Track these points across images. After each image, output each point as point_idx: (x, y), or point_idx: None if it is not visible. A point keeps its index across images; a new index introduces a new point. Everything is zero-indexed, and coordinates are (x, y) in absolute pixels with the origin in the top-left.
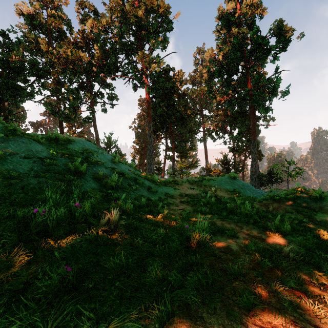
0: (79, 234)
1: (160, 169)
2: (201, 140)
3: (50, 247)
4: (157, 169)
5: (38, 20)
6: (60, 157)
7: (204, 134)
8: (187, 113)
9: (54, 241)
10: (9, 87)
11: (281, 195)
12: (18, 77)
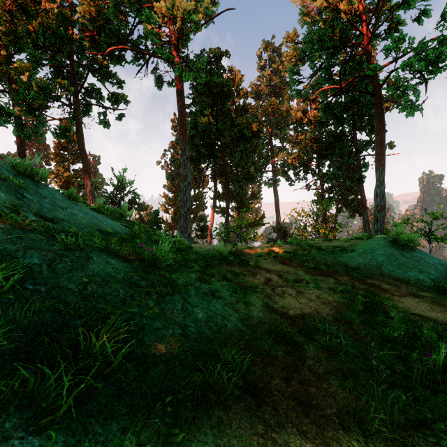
0: None
1: (204, 228)
2: (270, 184)
3: None
4: (200, 229)
5: None
6: None
7: (274, 174)
8: (252, 128)
9: None
10: None
11: None
12: None
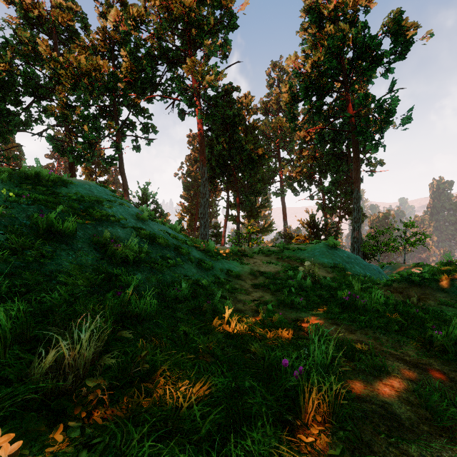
0: None
1: (218, 235)
2: (278, 194)
3: None
4: (215, 235)
5: (37, 12)
6: (25, 203)
7: (281, 184)
8: (259, 152)
9: None
10: None
11: (421, 274)
12: (6, 96)
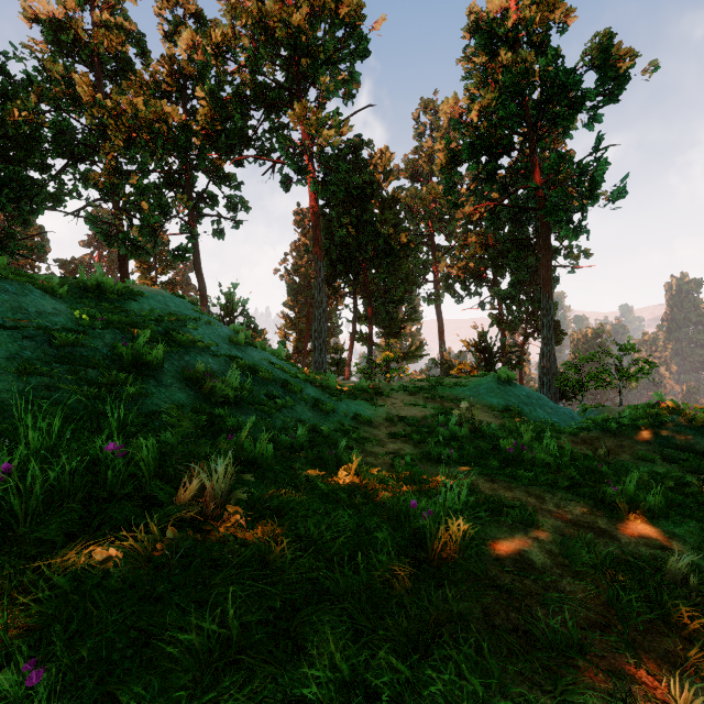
0: (111, 534)
1: (341, 362)
2: (431, 300)
3: (0, 585)
4: (335, 363)
5: (72, 34)
6: (100, 327)
7: (436, 286)
8: (401, 239)
9: (26, 558)
10: (6, 180)
11: (620, 419)
12: (27, 158)
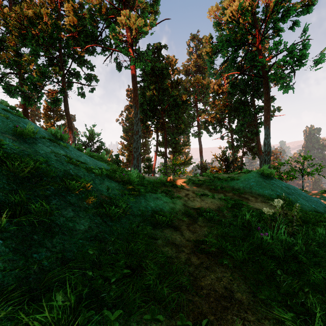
0: None
1: (150, 166)
2: (196, 135)
3: None
4: (147, 167)
5: None
6: None
7: (198, 128)
8: (182, 98)
9: None
10: None
11: None
12: None
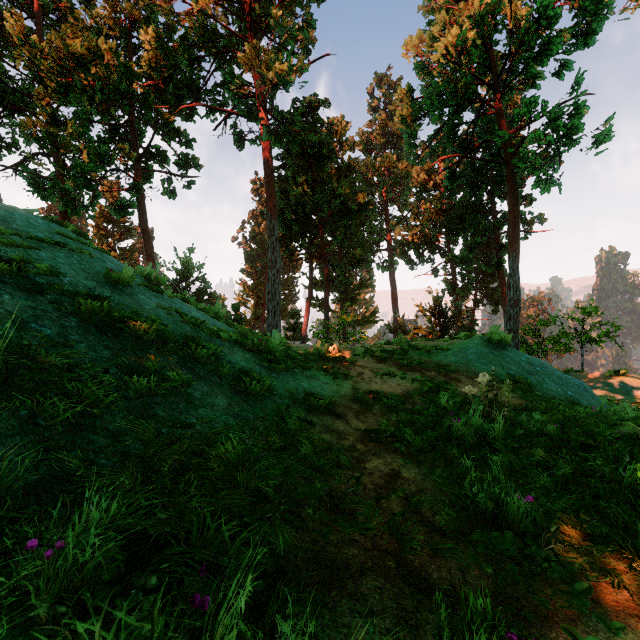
0: None
1: (297, 327)
2: (385, 267)
3: None
4: (291, 328)
5: None
6: None
7: (390, 254)
8: (358, 199)
9: None
10: None
11: None
12: None
